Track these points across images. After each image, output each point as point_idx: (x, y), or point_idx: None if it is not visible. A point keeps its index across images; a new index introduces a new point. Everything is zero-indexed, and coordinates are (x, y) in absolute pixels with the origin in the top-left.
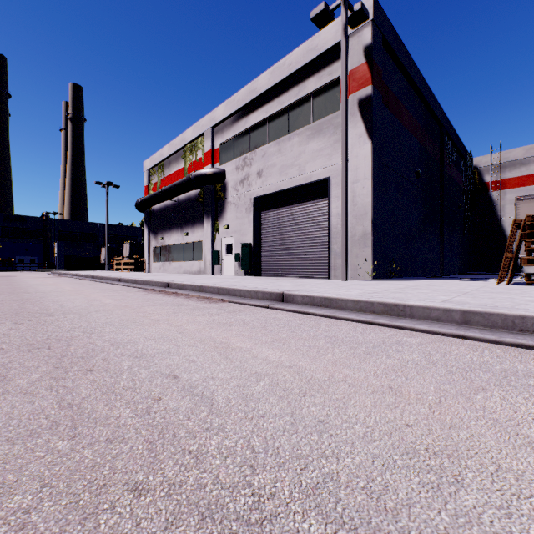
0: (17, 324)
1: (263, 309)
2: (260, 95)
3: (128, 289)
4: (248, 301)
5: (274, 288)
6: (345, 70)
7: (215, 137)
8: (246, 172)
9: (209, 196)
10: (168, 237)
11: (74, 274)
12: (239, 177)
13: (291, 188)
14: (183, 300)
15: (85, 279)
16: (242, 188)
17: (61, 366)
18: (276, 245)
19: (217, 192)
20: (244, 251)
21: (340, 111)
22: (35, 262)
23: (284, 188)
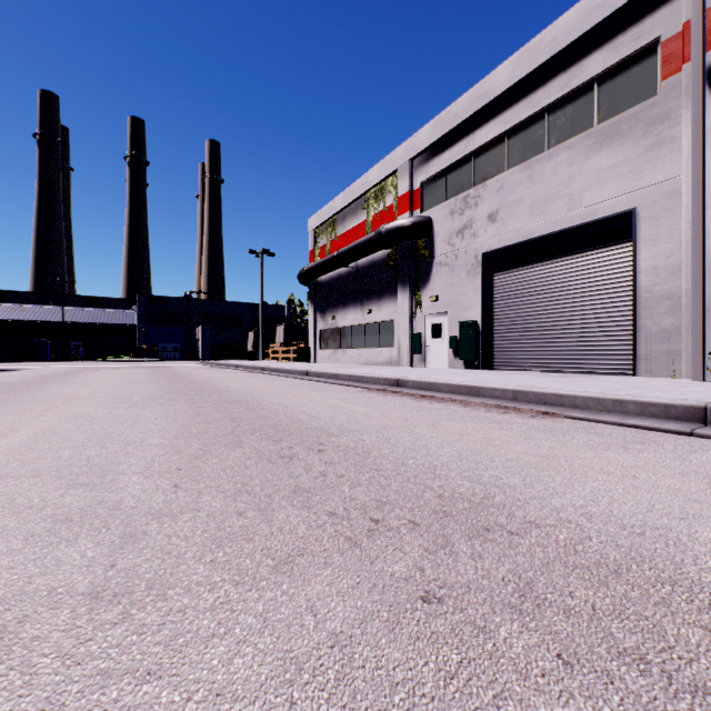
0: (318, 453)
1: (683, 437)
2: (494, 99)
3: (340, 388)
4: (621, 419)
5: (636, 394)
6: (700, 13)
7: (415, 173)
8: (468, 217)
9: (406, 257)
10: (342, 316)
11: (234, 364)
12: (454, 225)
13: (553, 234)
14: (472, 411)
15: (254, 372)
16: (460, 242)
17: (710, 625)
18: (521, 323)
19: (418, 250)
20: (466, 333)
21: (660, 95)
22: (178, 350)
23: (540, 235)
